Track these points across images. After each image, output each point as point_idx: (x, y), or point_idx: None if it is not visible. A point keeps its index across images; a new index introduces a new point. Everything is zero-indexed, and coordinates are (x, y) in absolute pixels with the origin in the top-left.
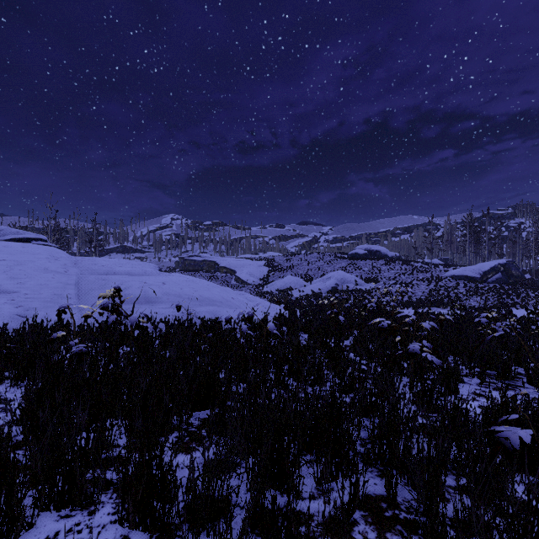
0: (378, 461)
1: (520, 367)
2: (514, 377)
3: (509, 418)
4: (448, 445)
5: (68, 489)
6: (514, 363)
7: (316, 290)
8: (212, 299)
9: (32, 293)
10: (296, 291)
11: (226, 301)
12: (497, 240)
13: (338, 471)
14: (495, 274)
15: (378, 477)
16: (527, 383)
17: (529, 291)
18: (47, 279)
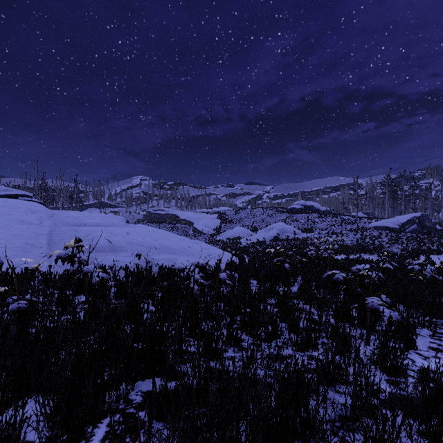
0: None
1: None
2: None
3: None
4: None
5: None
6: None
7: (260, 238)
8: (171, 247)
9: (5, 243)
10: (243, 240)
11: (183, 250)
12: (411, 197)
13: None
14: (411, 226)
15: None
16: None
17: (441, 240)
18: (22, 230)
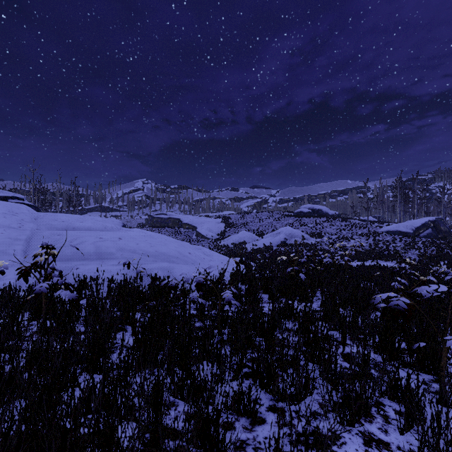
0: None
1: None
2: None
3: None
4: None
5: None
6: None
7: (267, 243)
8: (168, 254)
9: None
10: (249, 245)
11: (183, 257)
12: (423, 200)
13: None
14: (426, 230)
15: None
16: None
17: None
18: None
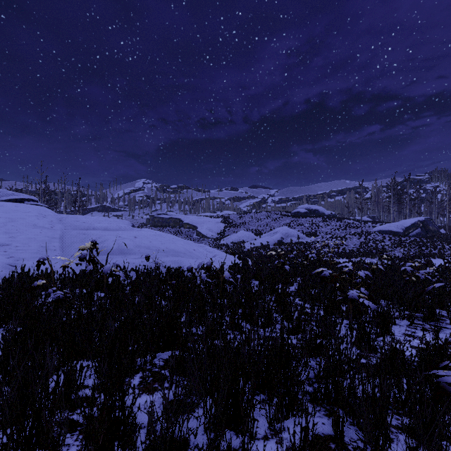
0: (325, 401)
1: (442, 310)
2: (438, 319)
3: (449, 364)
4: (390, 387)
5: (35, 434)
6: (438, 307)
7: (264, 242)
8: (177, 250)
9: (22, 246)
10: (247, 244)
11: (189, 253)
12: (416, 201)
13: (289, 411)
14: (415, 230)
15: (325, 417)
16: (450, 324)
17: (444, 244)
18: (35, 233)
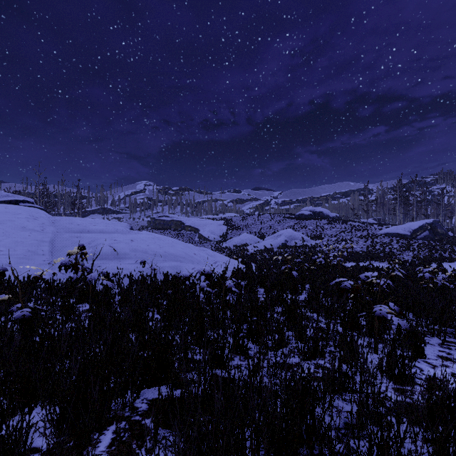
0: None
1: None
2: None
3: None
4: None
5: None
6: None
7: (268, 245)
8: (176, 255)
9: (7, 250)
10: (250, 247)
11: (189, 257)
12: (423, 203)
13: None
14: (423, 232)
15: None
16: None
17: (453, 247)
18: (23, 236)
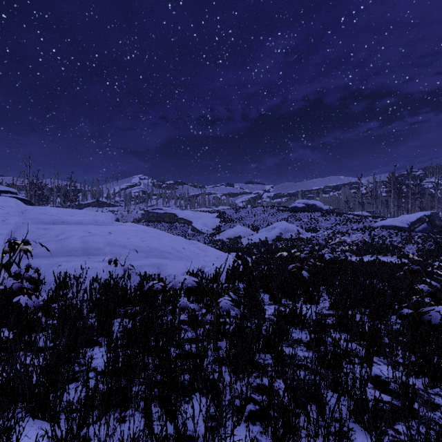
0: None
1: None
2: None
3: None
4: None
5: None
6: None
7: (262, 238)
8: (161, 249)
9: None
10: (244, 239)
11: (176, 252)
12: (417, 195)
13: None
14: (421, 225)
15: None
16: None
17: None
18: None
